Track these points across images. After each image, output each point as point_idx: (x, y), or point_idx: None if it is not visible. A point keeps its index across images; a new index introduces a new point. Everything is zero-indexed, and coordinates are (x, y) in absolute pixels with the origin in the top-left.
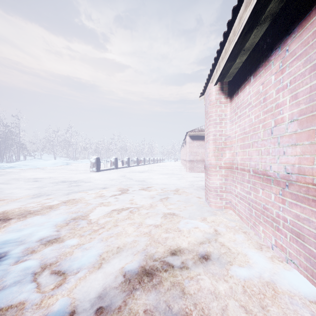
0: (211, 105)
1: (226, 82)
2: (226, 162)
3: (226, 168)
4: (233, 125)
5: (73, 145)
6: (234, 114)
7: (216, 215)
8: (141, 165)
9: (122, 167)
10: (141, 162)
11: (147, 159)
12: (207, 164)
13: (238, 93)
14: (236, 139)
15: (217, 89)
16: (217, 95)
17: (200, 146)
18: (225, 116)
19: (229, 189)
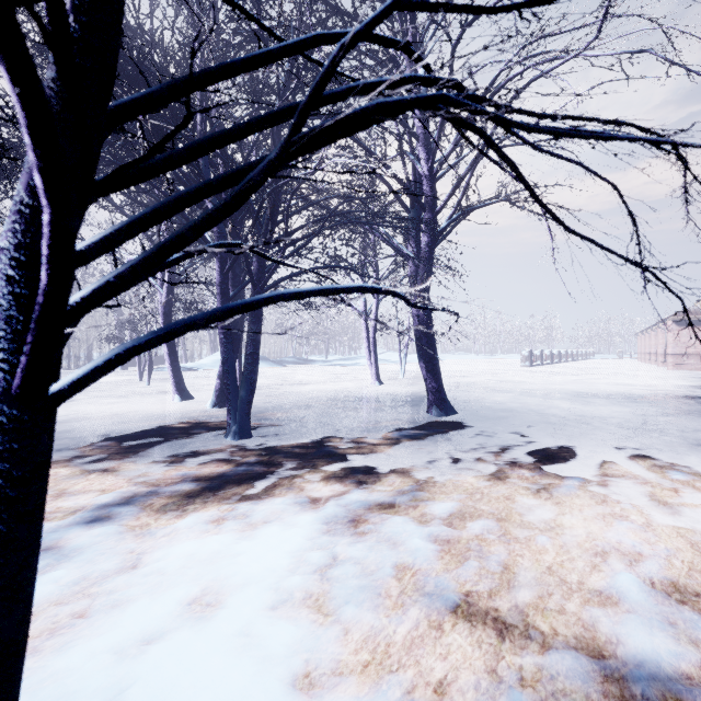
0: None
1: None
2: None
3: None
4: None
5: None
6: None
7: None
8: (563, 362)
9: (545, 364)
10: (561, 358)
11: (568, 353)
12: None
13: None
14: None
15: None
16: None
17: (692, 334)
18: None
19: None
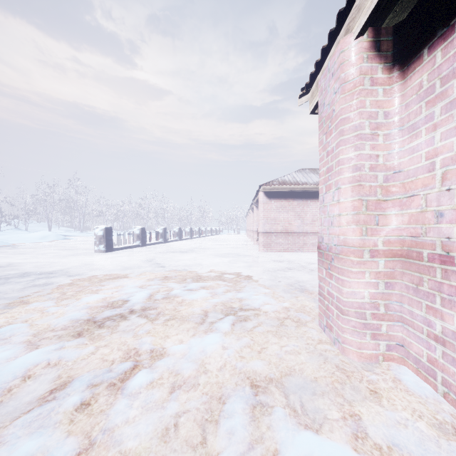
0: (345, 93)
1: (389, 28)
2: (390, 238)
3: (391, 256)
4: (417, 137)
5: (80, 208)
6: (423, 104)
7: (379, 395)
8: (187, 239)
9: (153, 243)
10: (186, 235)
11: (196, 230)
12: (329, 244)
13: (452, 29)
14: (440, 172)
15: (366, 47)
16: (363, 62)
17: (281, 208)
18: (387, 119)
19: (397, 312)
